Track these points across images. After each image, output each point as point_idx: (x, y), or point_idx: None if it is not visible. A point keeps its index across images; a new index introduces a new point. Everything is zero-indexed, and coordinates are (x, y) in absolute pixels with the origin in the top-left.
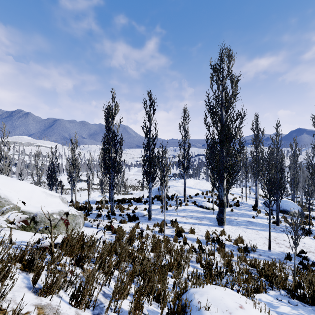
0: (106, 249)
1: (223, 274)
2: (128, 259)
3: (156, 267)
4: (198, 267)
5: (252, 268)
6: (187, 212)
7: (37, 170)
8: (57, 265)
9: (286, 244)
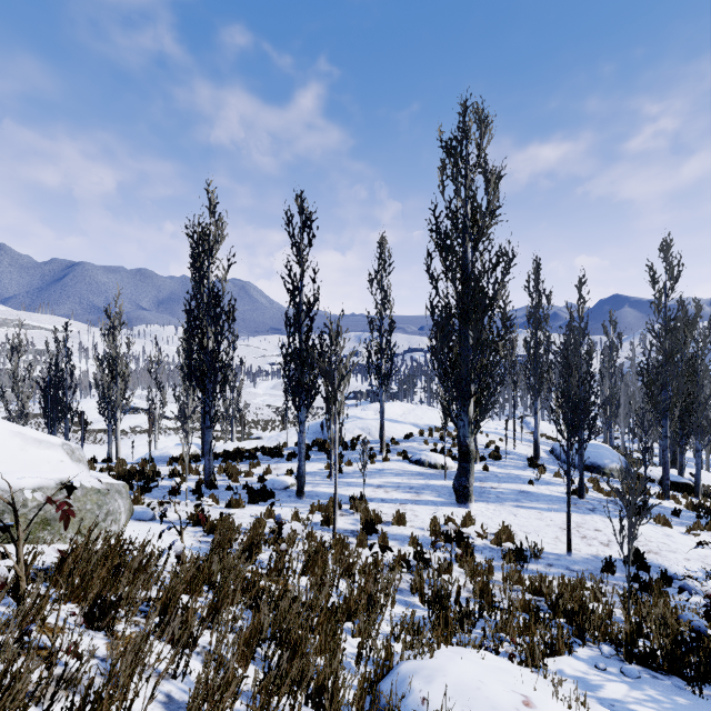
0: (183, 577)
1: (473, 618)
2: (244, 598)
3: (314, 613)
4: (415, 604)
5: (536, 598)
6: (388, 476)
7: (17, 384)
8: (28, 633)
9: (602, 538)
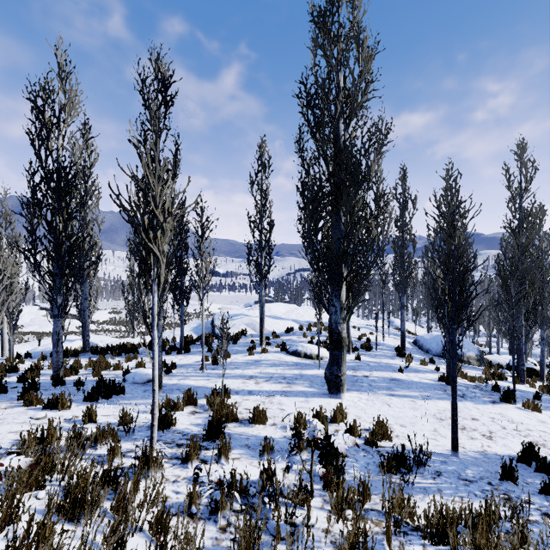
0: None
1: None
2: None
3: None
4: None
5: None
6: (263, 367)
7: None
8: None
9: (482, 428)
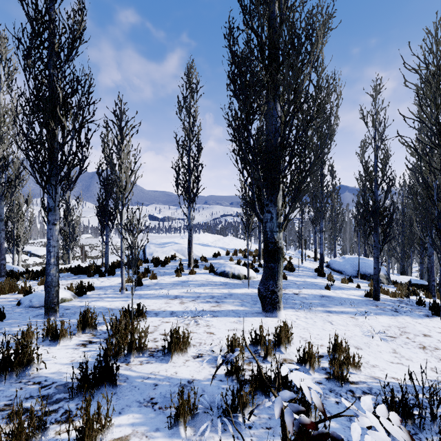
0: None
1: None
2: None
3: None
4: None
5: None
6: (190, 287)
7: None
8: None
9: None
